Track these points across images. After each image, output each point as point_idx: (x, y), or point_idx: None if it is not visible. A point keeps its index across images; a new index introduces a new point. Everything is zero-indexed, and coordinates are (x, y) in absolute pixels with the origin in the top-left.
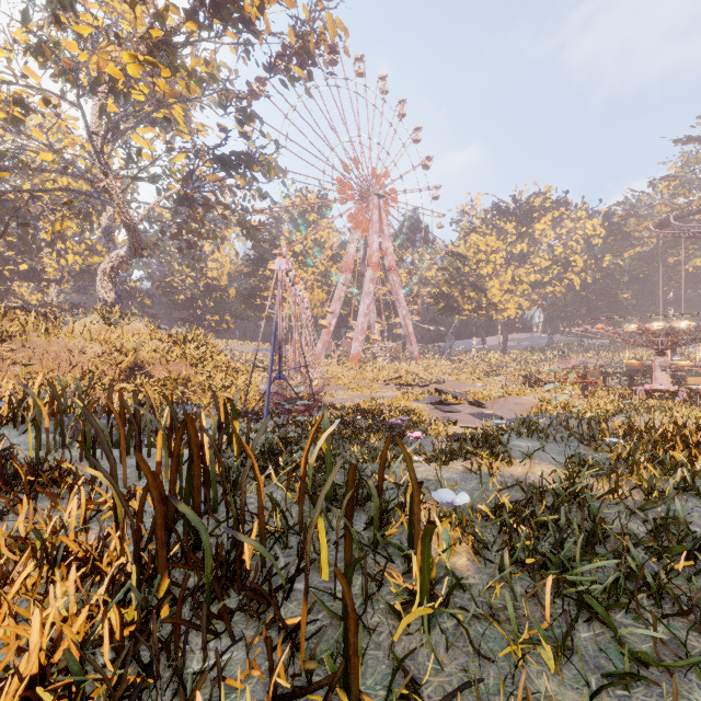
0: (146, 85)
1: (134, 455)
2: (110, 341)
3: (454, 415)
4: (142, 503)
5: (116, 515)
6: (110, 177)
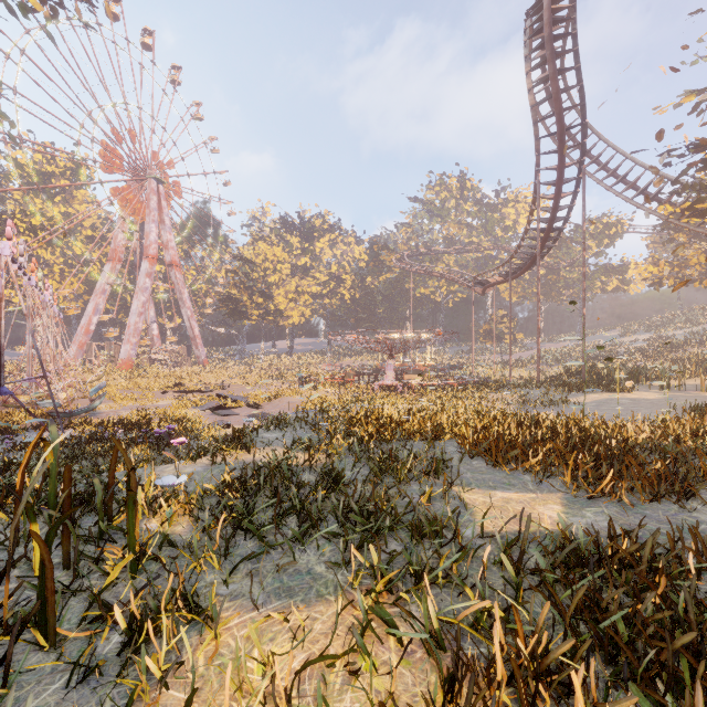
0: None
1: None
2: None
3: (230, 418)
4: None
5: None
6: None
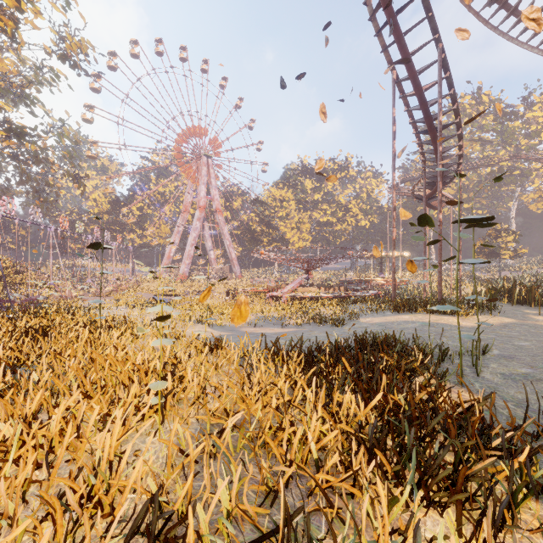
0: None
1: None
2: None
3: None
4: None
5: None
6: None
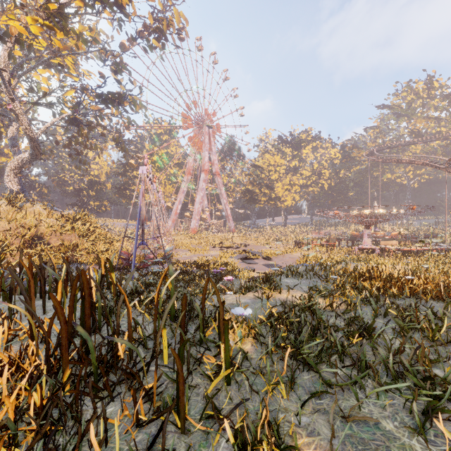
0: (44, 40)
1: (39, 298)
2: (16, 219)
3: (253, 266)
4: (51, 326)
5: (31, 335)
6: (15, 102)
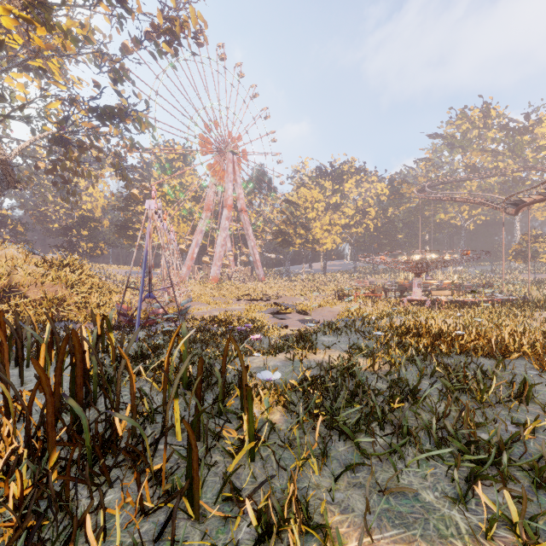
0: (20, 36)
1: (14, 366)
2: None
3: (286, 321)
4: (32, 400)
5: (6, 412)
6: None
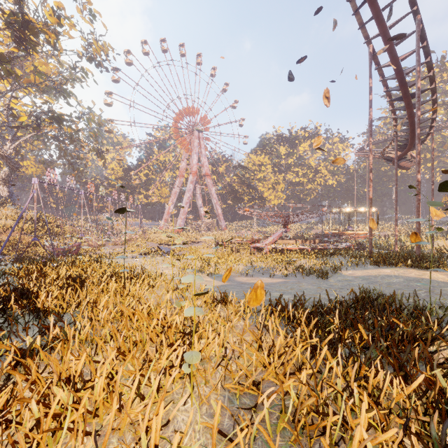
0: None
1: None
2: None
3: None
4: None
5: None
6: None
